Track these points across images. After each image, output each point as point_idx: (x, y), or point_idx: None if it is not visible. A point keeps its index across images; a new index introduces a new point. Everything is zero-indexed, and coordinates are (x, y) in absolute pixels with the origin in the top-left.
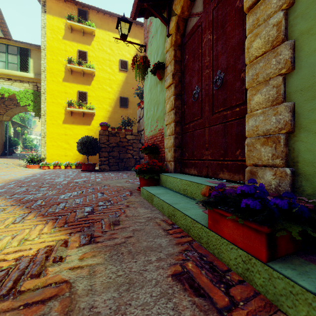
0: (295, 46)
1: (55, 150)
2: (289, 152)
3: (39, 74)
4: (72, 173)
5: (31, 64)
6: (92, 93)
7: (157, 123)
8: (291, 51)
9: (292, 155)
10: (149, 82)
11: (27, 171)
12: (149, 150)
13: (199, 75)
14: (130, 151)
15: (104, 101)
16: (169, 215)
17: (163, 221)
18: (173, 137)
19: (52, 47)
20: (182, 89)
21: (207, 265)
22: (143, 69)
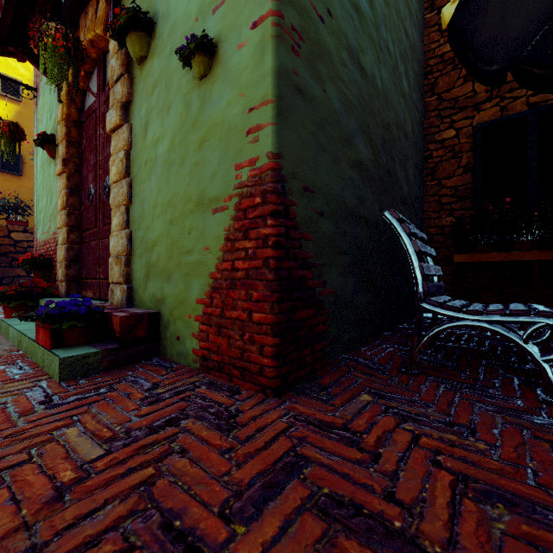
0: (133, 184)
1: None
2: (131, 271)
3: None
4: None
5: None
6: None
7: (51, 223)
8: (128, 188)
9: (132, 274)
10: (42, 153)
11: None
12: (32, 264)
13: (94, 173)
14: None
15: None
16: (18, 344)
17: (5, 351)
18: (64, 247)
19: None
20: (80, 182)
21: (18, 368)
22: (10, 142)
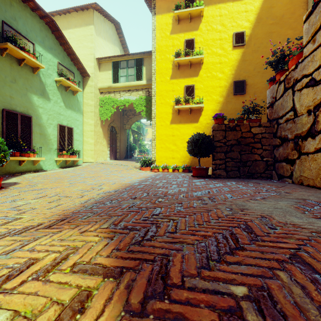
0: None
1: (163, 152)
2: None
3: (150, 79)
4: (183, 179)
5: (144, 72)
6: (199, 85)
7: None
8: None
9: None
10: None
11: (141, 173)
12: None
13: None
14: (256, 150)
15: (214, 92)
16: None
17: None
18: None
19: (161, 46)
20: None
21: None
22: None
